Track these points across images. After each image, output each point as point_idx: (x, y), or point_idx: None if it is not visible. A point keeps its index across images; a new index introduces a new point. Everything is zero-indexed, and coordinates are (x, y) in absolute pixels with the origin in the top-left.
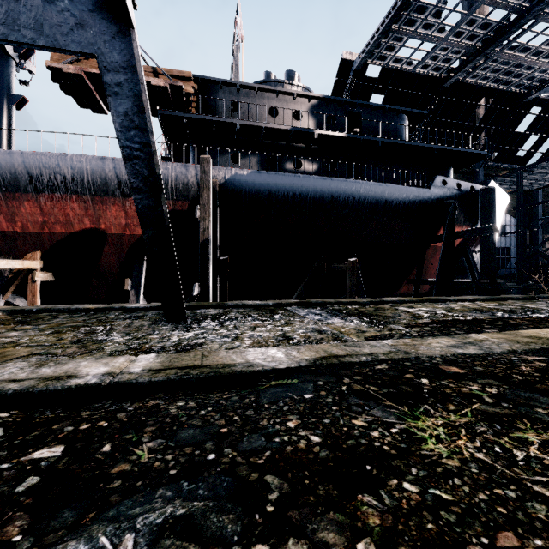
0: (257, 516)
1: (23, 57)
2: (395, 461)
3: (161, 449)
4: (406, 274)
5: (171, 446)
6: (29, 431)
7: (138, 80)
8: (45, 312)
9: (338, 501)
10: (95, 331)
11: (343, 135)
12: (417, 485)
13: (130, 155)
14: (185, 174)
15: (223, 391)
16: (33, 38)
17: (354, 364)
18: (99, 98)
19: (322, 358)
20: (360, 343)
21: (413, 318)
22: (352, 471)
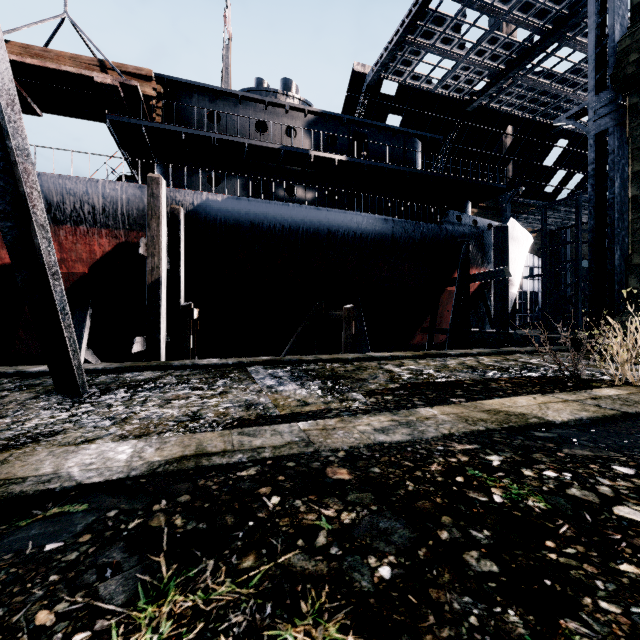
0: None
1: None
2: None
3: None
4: (419, 323)
5: None
6: None
7: None
8: None
9: None
10: None
11: (344, 158)
12: None
13: None
14: (140, 197)
15: None
16: None
17: (215, 468)
18: (25, 94)
19: (178, 459)
20: (265, 428)
21: (387, 382)
22: None
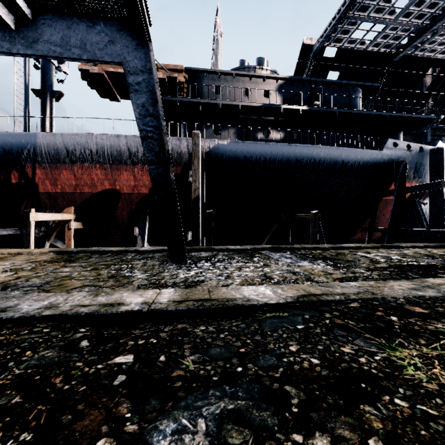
0: (287, 414)
1: (60, 62)
2: (383, 382)
3: (201, 361)
4: (360, 223)
5: (207, 359)
6: (105, 343)
7: (152, 79)
8: (82, 253)
9: (345, 408)
10: (122, 269)
11: (305, 108)
12: (406, 402)
13: (146, 136)
14: (179, 145)
15: (230, 319)
16: (79, 54)
17: (330, 301)
18: (114, 90)
19: (303, 296)
20: (332, 284)
21: (371, 263)
22: (351, 387)
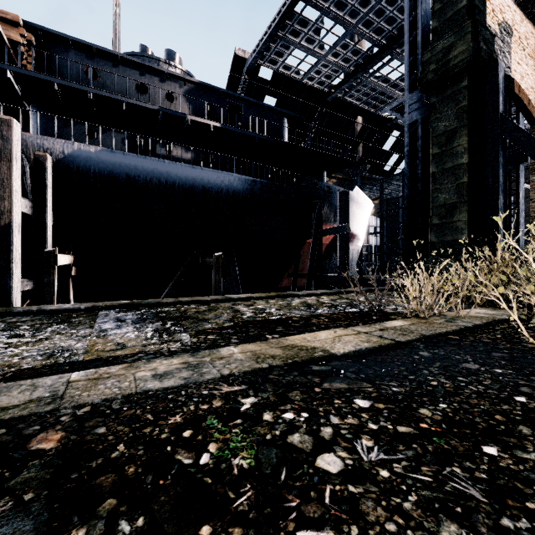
0: None
1: None
2: None
3: None
4: (285, 269)
5: None
6: None
7: None
8: None
9: None
10: None
11: (219, 125)
12: None
13: None
14: None
15: None
16: None
17: None
18: None
19: None
20: (23, 383)
21: (225, 321)
22: None
